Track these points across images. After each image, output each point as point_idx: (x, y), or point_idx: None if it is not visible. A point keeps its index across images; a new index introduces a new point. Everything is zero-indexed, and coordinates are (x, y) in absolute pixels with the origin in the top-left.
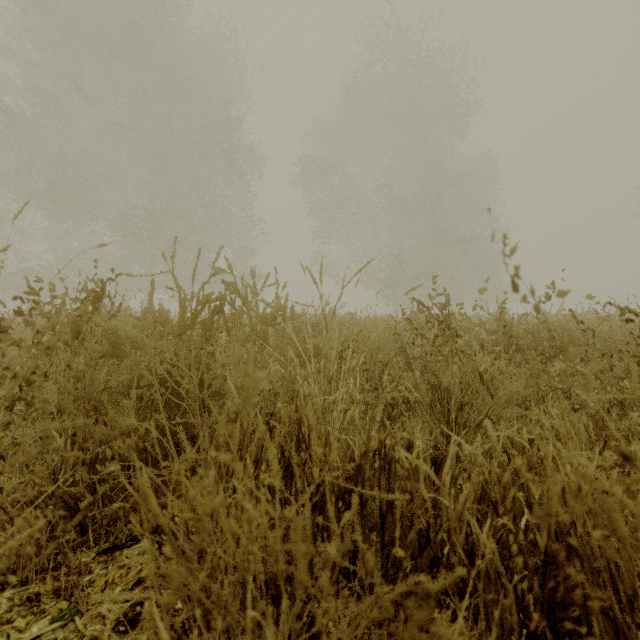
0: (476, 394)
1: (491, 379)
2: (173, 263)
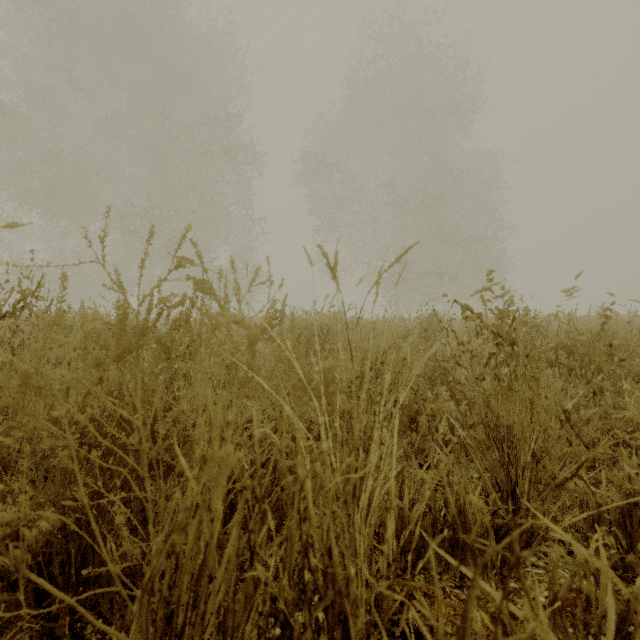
0: (558, 440)
1: (585, 421)
2: (103, 248)
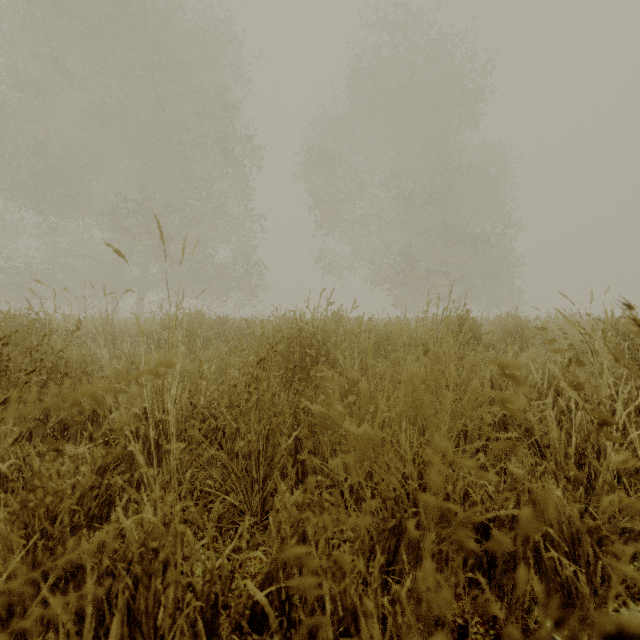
0: None
1: None
2: None
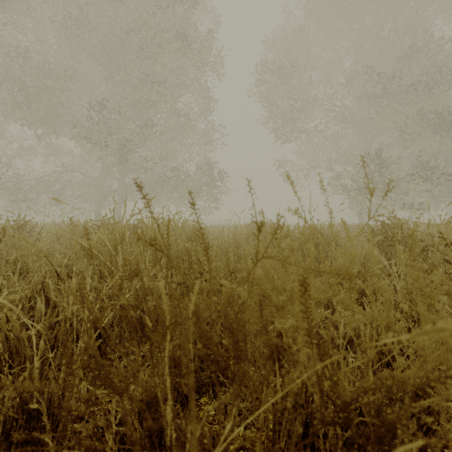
0: None
1: None
2: None
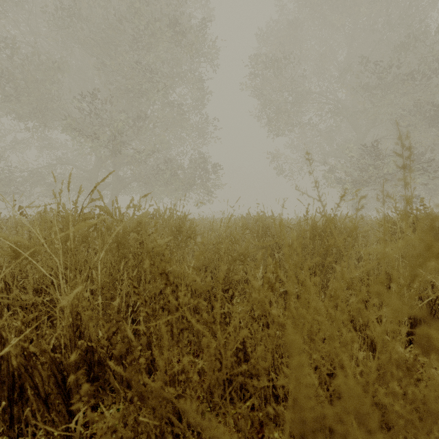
0: None
1: None
2: None
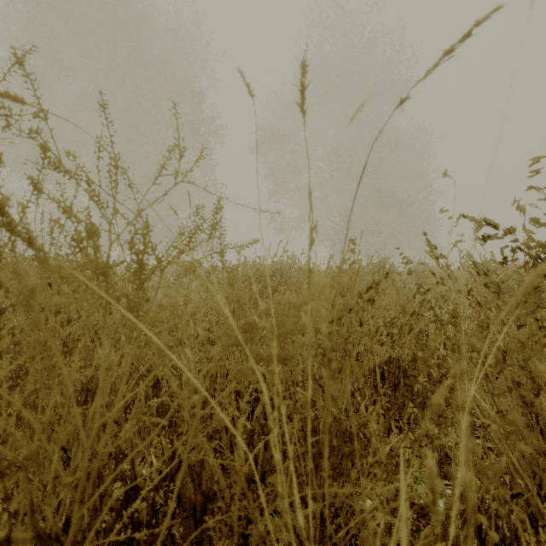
0: None
1: None
2: None
